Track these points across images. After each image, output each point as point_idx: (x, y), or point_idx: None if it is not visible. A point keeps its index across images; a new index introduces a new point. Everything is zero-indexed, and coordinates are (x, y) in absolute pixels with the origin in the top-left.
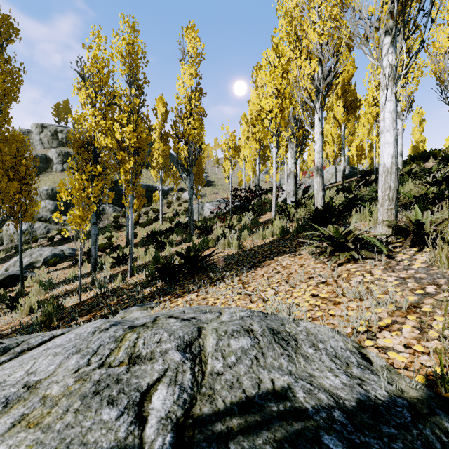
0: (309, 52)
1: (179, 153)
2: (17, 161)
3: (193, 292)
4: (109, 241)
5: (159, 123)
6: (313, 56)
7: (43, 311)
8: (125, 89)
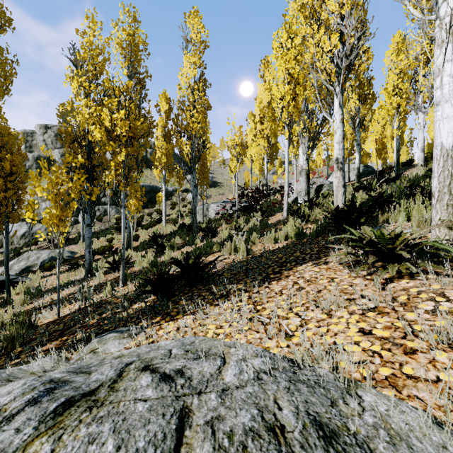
0: (328, 29)
1: (182, 149)
2: (1, 156)
3: (189, 313)
4: (109, 244)
5: (162, 120)
6: (333, 32)
7: (3, 334)
8: (125, 83)
